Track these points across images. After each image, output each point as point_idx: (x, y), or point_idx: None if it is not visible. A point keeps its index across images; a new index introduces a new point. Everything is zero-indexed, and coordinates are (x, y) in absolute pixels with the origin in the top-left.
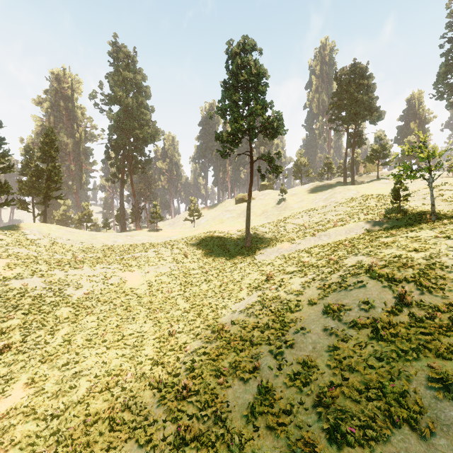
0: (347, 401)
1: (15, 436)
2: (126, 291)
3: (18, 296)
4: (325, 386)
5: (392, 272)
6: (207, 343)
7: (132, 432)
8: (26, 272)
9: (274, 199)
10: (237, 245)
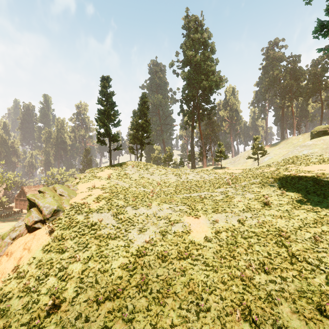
0: None
1: None
2: (189, 249)
3: (91, 232)
4: None
5: None
6: None
7: None
8: (106, 206)
9: None
10: None
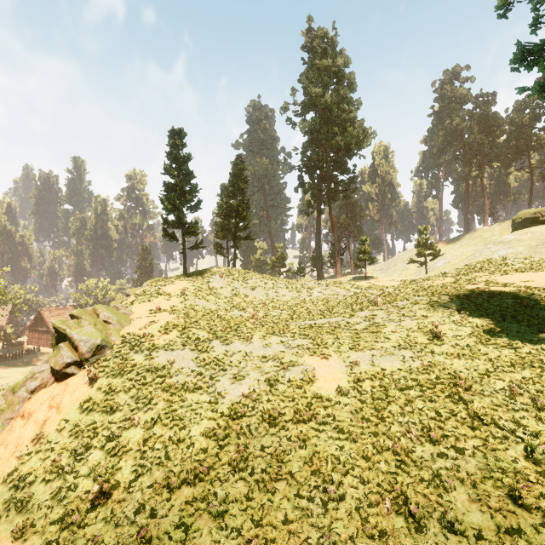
0: None
1: None
2: (313, 406)
3: (156, 381)
4: None
5: None
6: None
7: None
8: (180, 340)
9: None
10: None
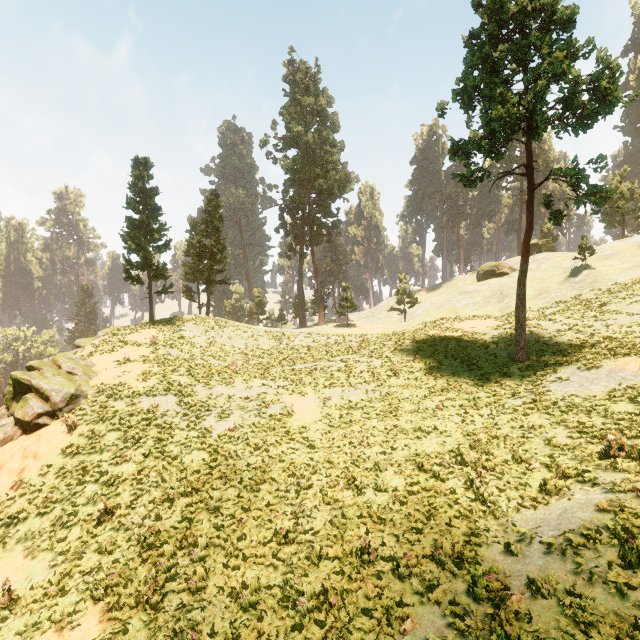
0: None
1: None
2: (290, 433)
3: (142, 423)
4: None
5: None
6: (460, 635)
7: None
8: (161, 386)
9: (560, 267)
10: (495, 357)
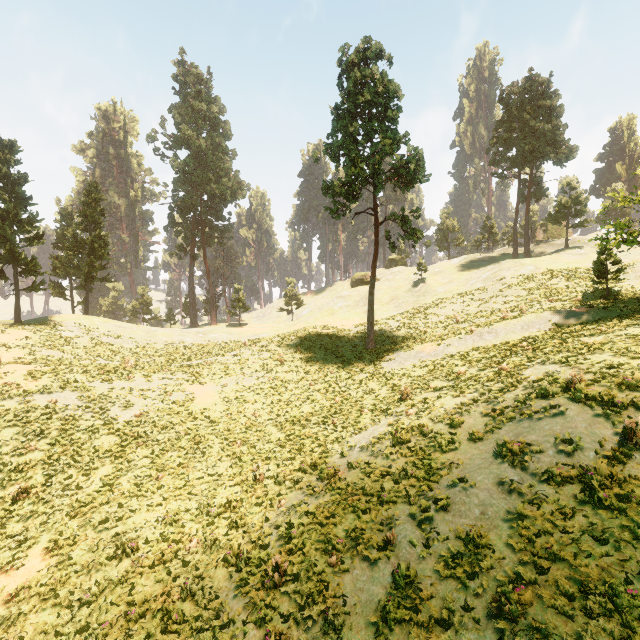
0: (550, 614)
1: (25, 631)
2: (194, 413)
3: (42, 418)
4: (508, 583)
5: (609, 392)
6: (310, 496)
7: (195, 635)
8: (55, 384)
9: (408, 279)
10: (355, 347)
